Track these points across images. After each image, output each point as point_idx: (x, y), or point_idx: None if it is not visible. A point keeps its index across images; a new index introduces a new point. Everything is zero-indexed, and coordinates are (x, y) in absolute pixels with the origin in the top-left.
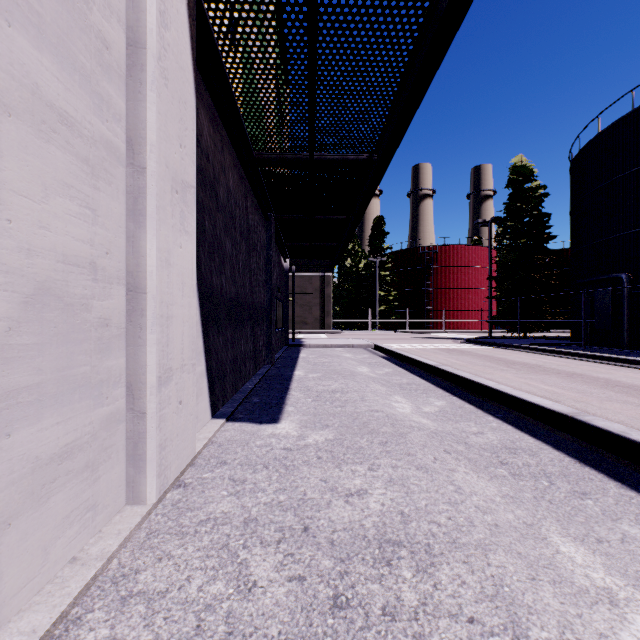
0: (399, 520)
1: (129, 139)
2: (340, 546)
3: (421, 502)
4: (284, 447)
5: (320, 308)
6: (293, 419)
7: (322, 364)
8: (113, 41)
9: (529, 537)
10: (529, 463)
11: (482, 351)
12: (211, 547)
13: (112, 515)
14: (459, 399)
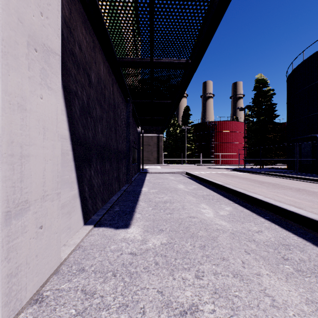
0: None
1: None
2: None
3: None
4: (131, 251)
5: (157, 153)
6: (139, 224)
7: (158, 183)
8: None
9: None
10: (303, 259)
11: (243, 175)
12: None
13: None
14: (239, 205)
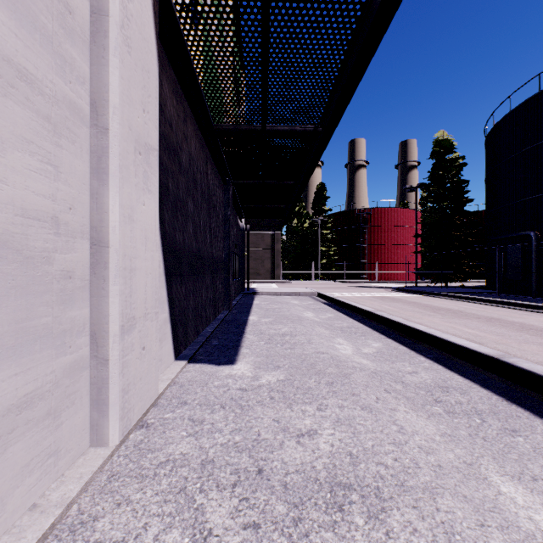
0: (348, 462)
1: (93, 101)
2: (293, 490)
3: (368, 443)
4: (240, 387)
5: (271, 261)
6: (248, 360)
7: (273, 310)
8: (76, 7)
9: (471, 477)
10: (461, 401)
11: (410, 298)
12: (169, 491)
13: (75, 458)
14: (393, 341)
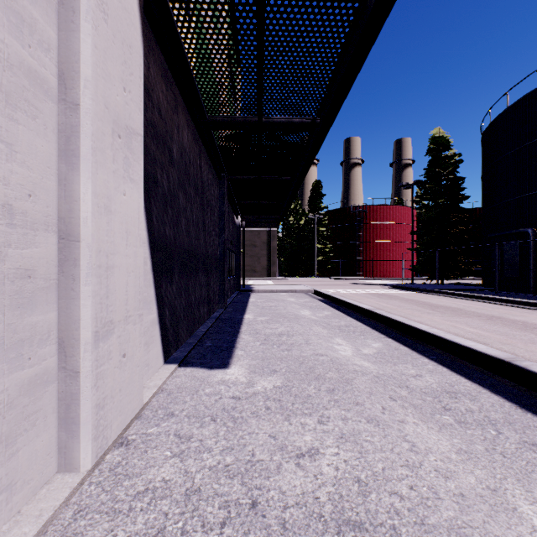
0: (356, 491)
1: (61, 73)
2: (293, 531)
3: (377, 465)
4: (233, 395)
5: (267, 258)
6: (242, 364)
7: (269, 308)
8: None
9: (499, 509)
10: (472, 409)
11: (408, 296)
12: (144, 533)
13: (37, 489)
14: (394, 341)
